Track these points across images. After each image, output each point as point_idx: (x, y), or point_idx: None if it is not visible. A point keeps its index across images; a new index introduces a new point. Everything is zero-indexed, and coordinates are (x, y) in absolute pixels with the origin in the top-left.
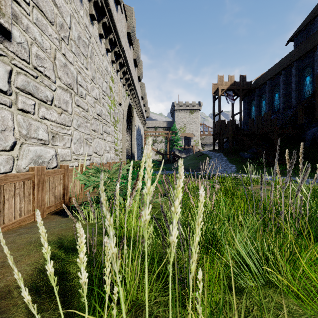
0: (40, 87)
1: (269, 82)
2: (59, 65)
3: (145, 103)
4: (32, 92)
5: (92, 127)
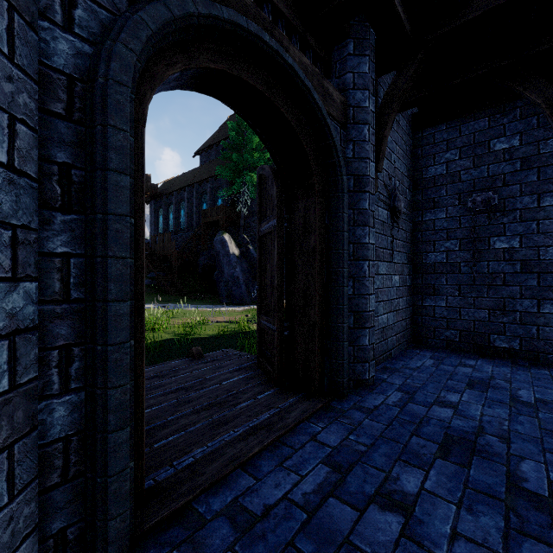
0: None
1: (176, 194)
2: None
3: None
4: None
5: None
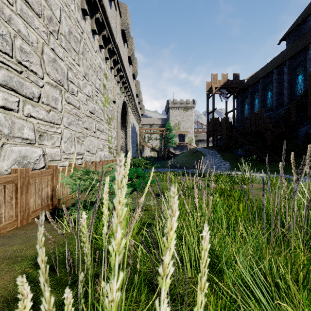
0: (25, 83)
1: (261, 81)
2: (48, 60)
3: (140, 100)
4: (15, 88)
5: (84, 125)
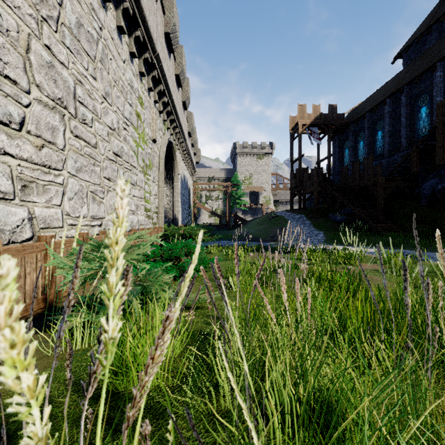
0: None
1: (368, 115)
2: (38, 64)
3: (194, 141)
4: None
5: (105, 173)
